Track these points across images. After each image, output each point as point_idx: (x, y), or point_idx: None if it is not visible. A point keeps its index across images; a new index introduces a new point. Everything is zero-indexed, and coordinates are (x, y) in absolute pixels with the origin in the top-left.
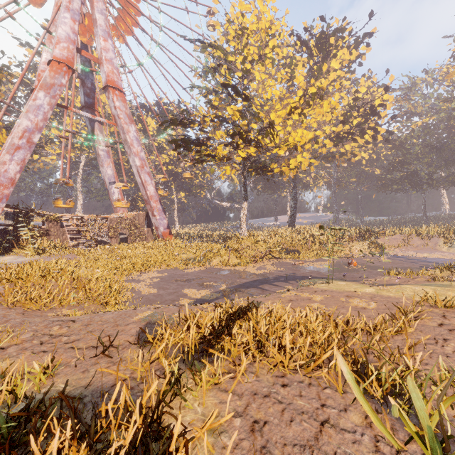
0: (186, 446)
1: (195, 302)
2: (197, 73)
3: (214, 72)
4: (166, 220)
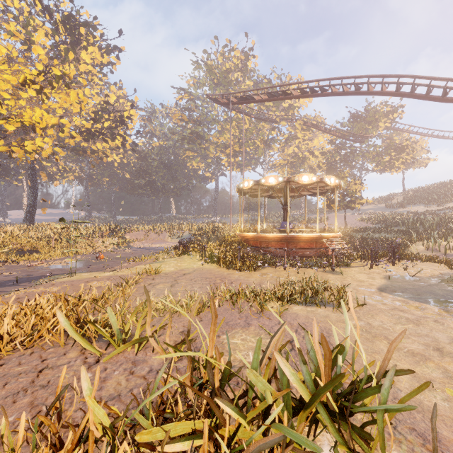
0: None
1: None
2: None
3: None
4: None
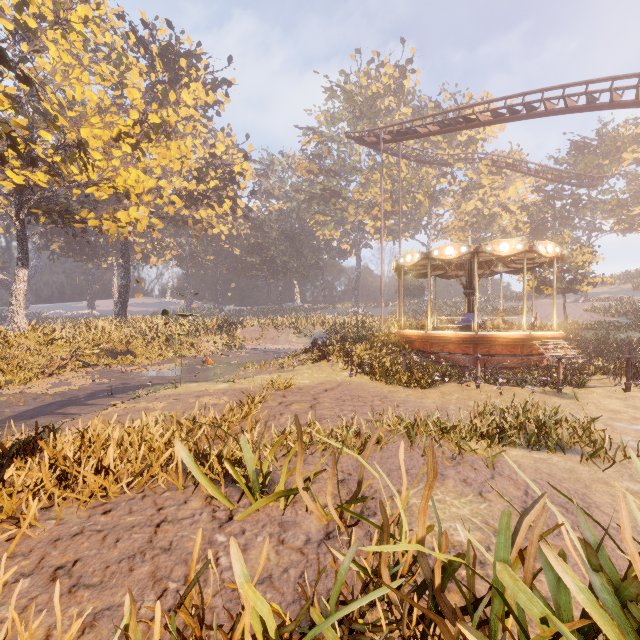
0: None
1: None
2: None
3: None
4: None
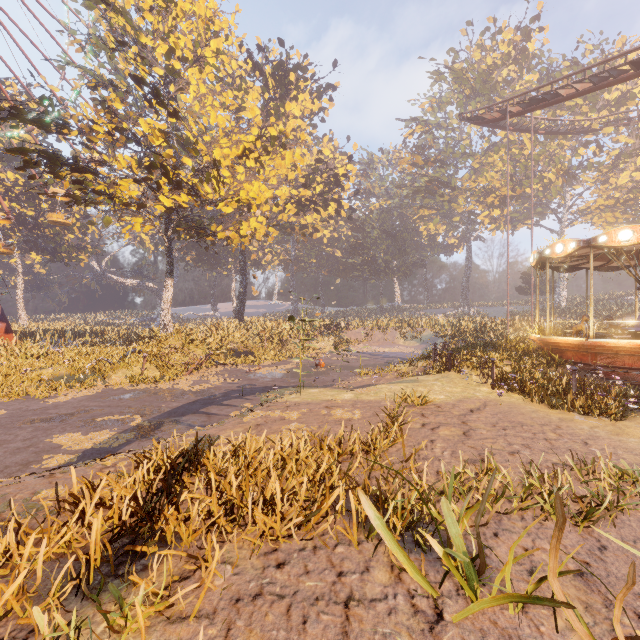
0: None
1: (82, 457)
2: (76, 41)
3: (112, 51)
4: None
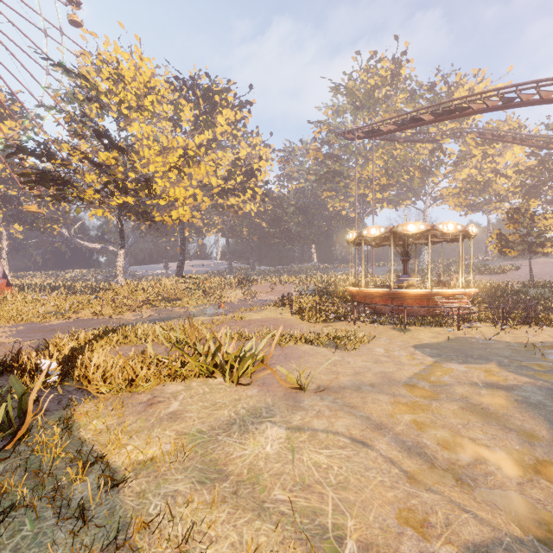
0: (92, 351)
1: None
2: (58, 95)
3: (82, 101)
4: (0, 266)
